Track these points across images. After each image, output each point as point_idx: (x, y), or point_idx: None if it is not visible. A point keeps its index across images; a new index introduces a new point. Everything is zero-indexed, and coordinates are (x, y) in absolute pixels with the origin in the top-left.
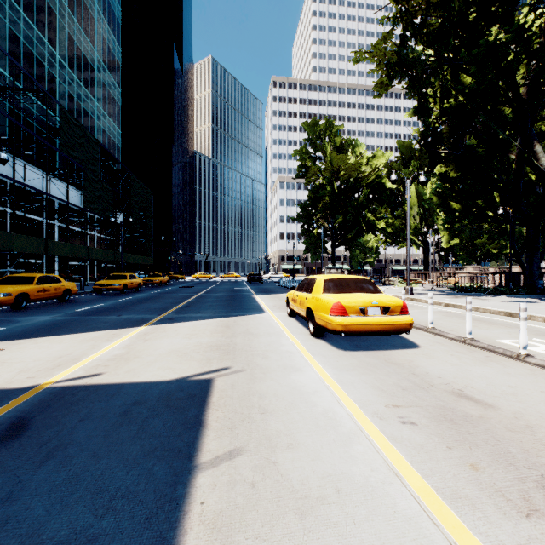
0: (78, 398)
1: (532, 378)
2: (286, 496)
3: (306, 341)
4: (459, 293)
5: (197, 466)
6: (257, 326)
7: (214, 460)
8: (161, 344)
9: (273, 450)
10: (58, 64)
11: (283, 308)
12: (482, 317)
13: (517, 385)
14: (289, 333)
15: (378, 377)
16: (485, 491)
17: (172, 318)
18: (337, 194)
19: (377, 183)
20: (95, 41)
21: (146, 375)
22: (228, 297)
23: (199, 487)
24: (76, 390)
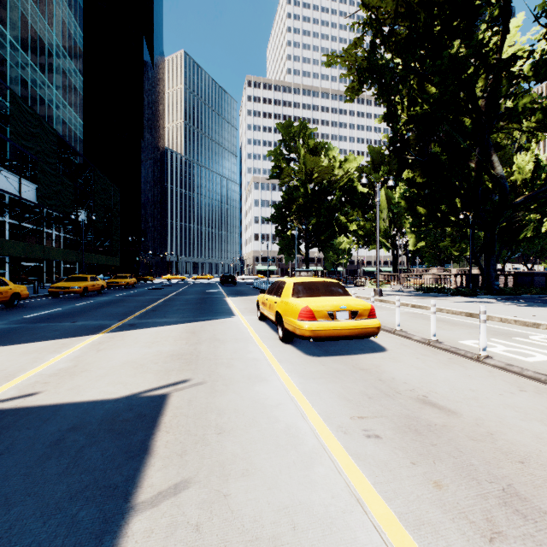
0: (2, 426)
1: (491, 380)
2: (234, 540)
3: (275, 346)
4: (425, 294)
5: (134, 507)
6: (225, 331)
7: (155, 497)
8: (116, 354)
9: (226, 480)
10: (9, 45)
11: (254, 311)
12: (445, 317)
13: (478, 388)
14: (257, 338)
15: (345, 385)
16: (449, 514)
17: (134, 323)
18: (311, 196)
19: (349, 186)
20: (54, 23)
21: (91, 392)
22: (198, 300)
23: (132, 536)
24: (1, 415)
